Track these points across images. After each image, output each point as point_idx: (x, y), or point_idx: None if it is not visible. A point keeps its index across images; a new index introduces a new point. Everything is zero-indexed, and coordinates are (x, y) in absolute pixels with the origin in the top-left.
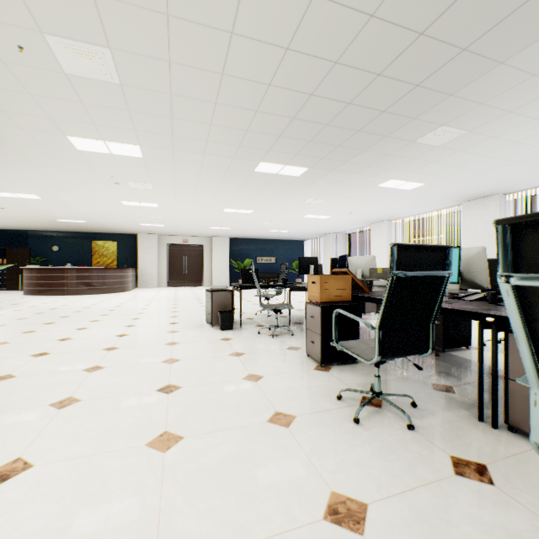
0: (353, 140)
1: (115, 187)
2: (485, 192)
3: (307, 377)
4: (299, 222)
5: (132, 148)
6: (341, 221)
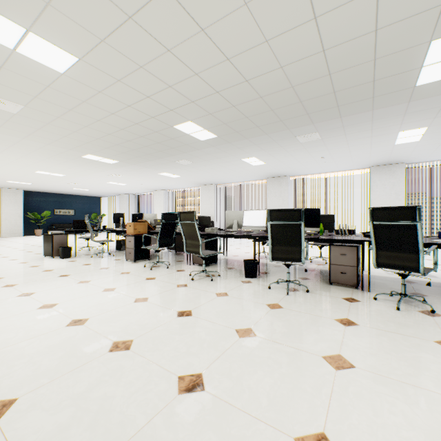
0: (146, 156)
1: None
2: (209, 183)
3: (130, 265)
4: (102, 185)
5: None
6: (134, 188)
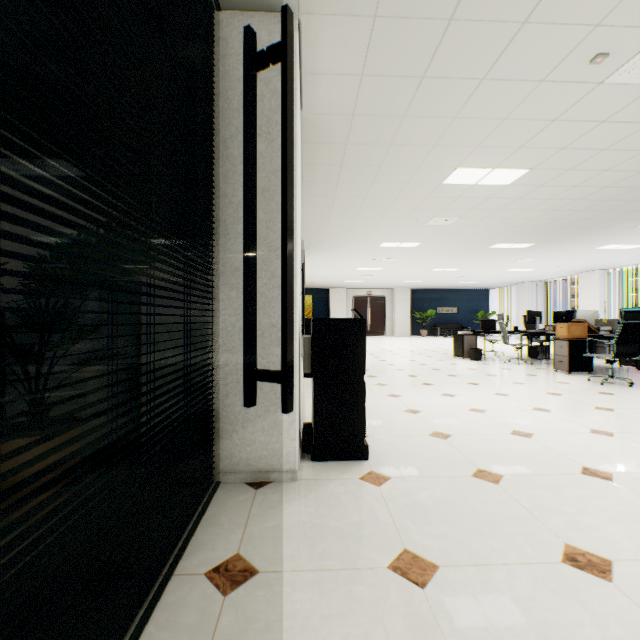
0: (580, 230)
1: (369, 261)
2: None
3: (563, 376)
4: (496, 275)
5: (414, 244)
6: (544, 272)
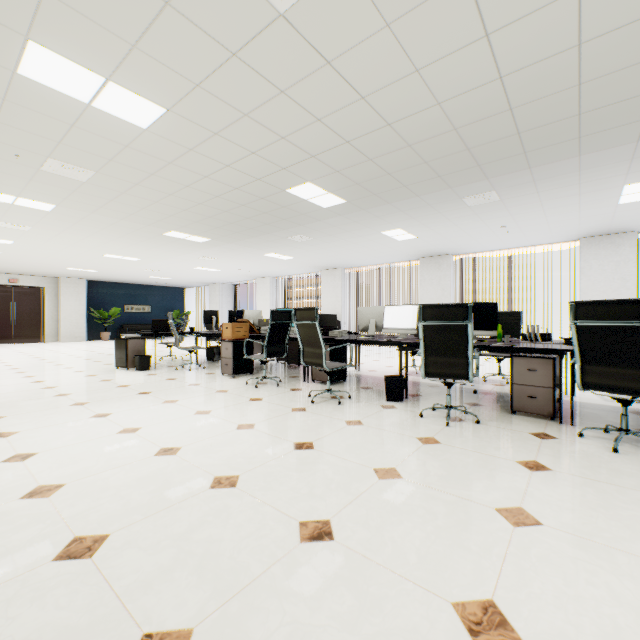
0: (248, 231)
1: None
2: (333, 266)
3: (227, 381)
4: (187, 272)
5: (46, 205)
6: (230, 275)
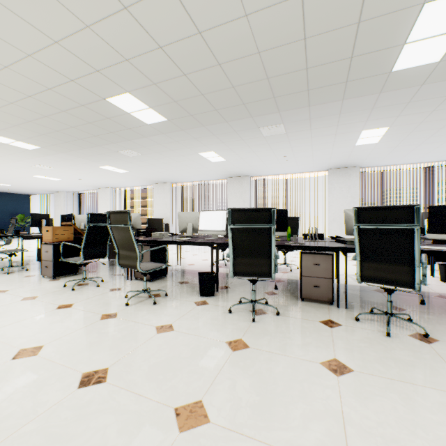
0: (78, 142)
1: None
2: (163, 181)
3: (44, 284)
4: (27, 180)
5: None
6: (72, 184)
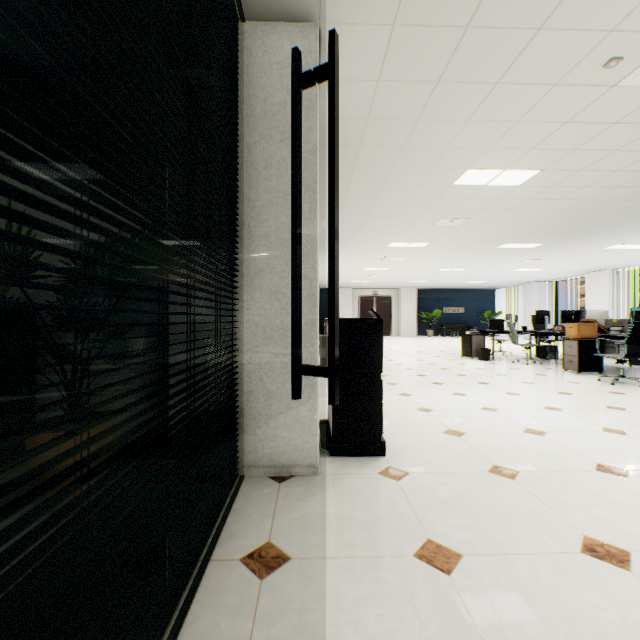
0: (589, 230)
1: (376, 261)
2: None
3: (573, 376)
4: (504, 274)
5: (422, 244)
6: (551, 272)
